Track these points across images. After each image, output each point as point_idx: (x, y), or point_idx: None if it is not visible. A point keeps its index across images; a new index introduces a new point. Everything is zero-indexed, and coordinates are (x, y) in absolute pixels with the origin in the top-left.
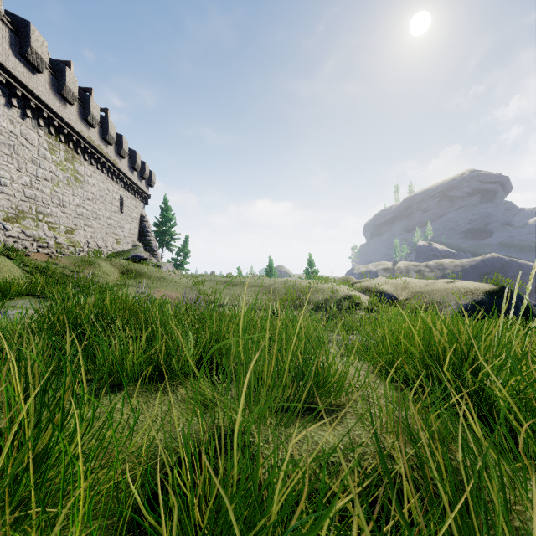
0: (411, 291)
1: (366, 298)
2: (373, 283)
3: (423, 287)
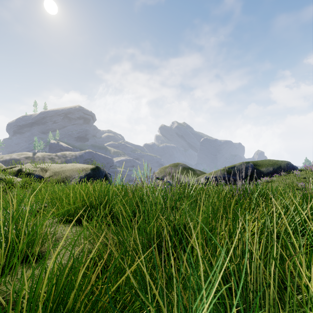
0: (52, 172)
1: (19, 179)
2: (23, 168)
3: (59, 169)
